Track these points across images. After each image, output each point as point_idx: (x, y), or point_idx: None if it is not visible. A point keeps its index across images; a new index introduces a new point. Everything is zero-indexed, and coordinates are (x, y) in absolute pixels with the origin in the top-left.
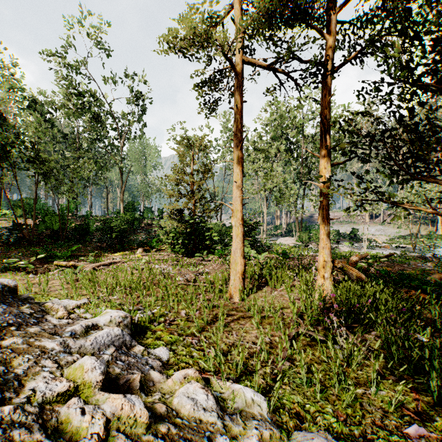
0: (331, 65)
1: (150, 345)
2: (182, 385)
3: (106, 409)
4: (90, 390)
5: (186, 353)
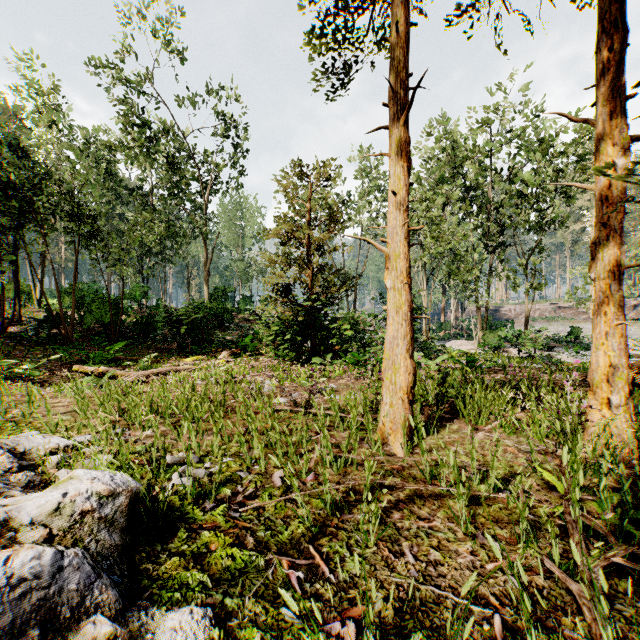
0: None
1: (163, 588)
2: None
3: None
4: None
5: (264, 636)
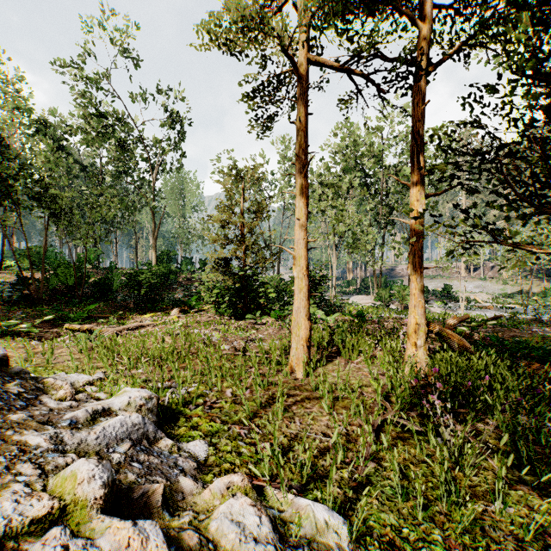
0: (425, 64)
1: (182, 437)
2: (224, 499)
3: (104, 546)
4: (84, 512)
5: (232, 448)
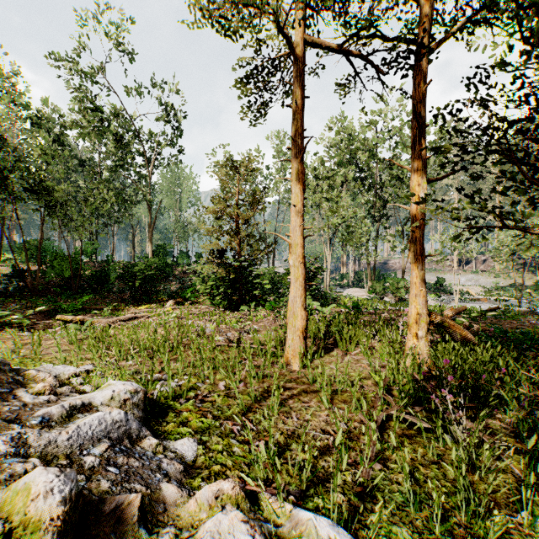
0: (427, 42)
1: (170, 434)
2: (212, 511)
3: None
4: (36, 536)
5: (223, 447)
